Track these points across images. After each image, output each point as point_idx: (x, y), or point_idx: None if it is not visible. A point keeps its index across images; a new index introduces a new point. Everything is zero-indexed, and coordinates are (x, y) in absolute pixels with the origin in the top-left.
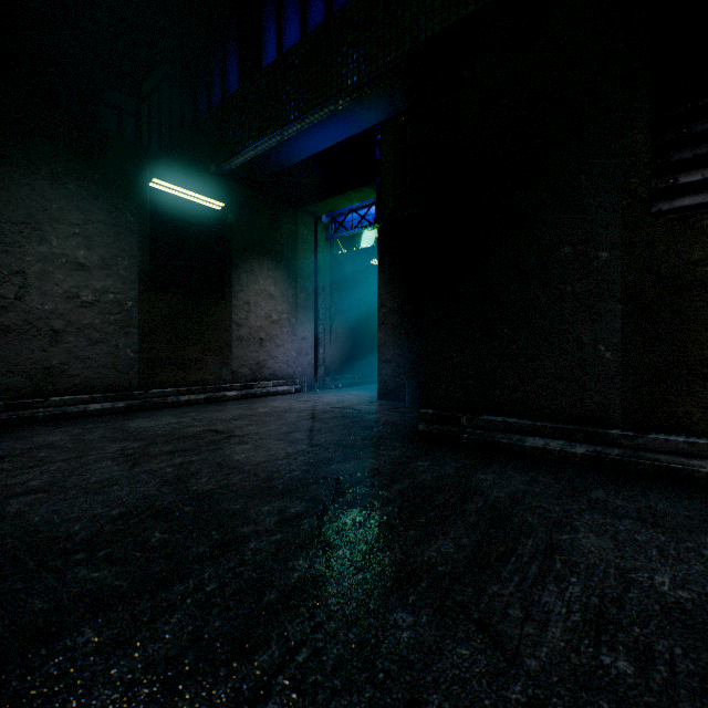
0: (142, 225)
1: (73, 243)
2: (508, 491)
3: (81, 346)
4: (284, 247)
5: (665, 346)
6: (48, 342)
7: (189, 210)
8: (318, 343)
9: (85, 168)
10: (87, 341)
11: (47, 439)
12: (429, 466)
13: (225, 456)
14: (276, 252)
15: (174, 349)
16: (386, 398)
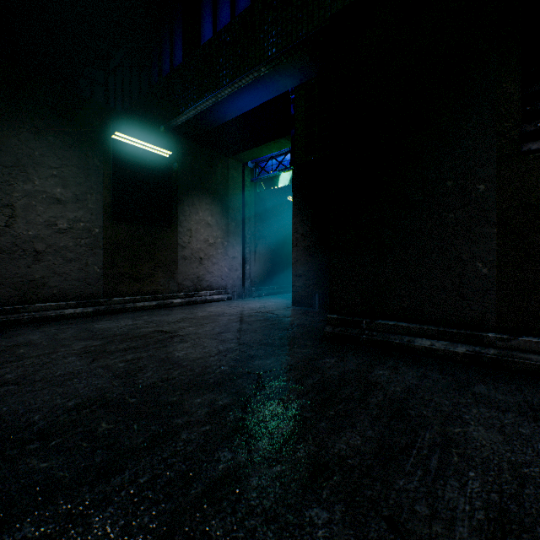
0: (106, 168)
1: (52, 183)
2: (403, 386)
3: (58, 264)
4: (219, 186)
5: (534, 263)
6: (31, 260)
7: (144, 157)
8: (245, 261)
9: (61, 123)
10: (63, 259)
11: (27, 338)
12: (335, 362)
13: (168, 353)
14: (212, 190)
15: (132, 266)
16: (299, 305)
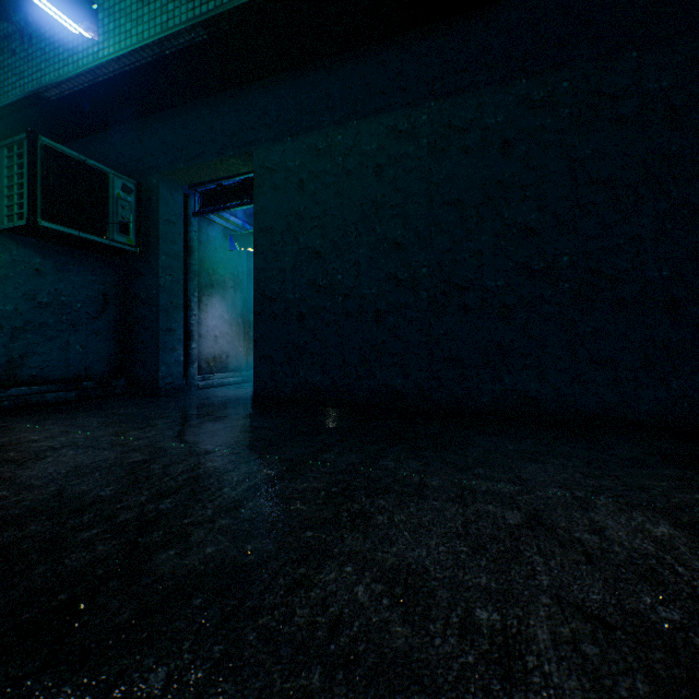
0: None
1: None
2: None
3: None
4: None
5: None
6: None
7: None
8: None
9: None
10: None
11: None
12: None
13: None
14: None
15: None
16: None
